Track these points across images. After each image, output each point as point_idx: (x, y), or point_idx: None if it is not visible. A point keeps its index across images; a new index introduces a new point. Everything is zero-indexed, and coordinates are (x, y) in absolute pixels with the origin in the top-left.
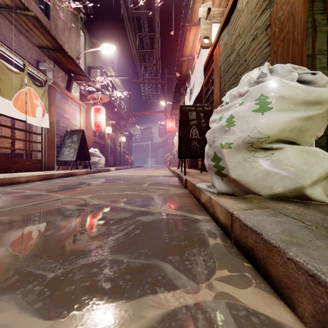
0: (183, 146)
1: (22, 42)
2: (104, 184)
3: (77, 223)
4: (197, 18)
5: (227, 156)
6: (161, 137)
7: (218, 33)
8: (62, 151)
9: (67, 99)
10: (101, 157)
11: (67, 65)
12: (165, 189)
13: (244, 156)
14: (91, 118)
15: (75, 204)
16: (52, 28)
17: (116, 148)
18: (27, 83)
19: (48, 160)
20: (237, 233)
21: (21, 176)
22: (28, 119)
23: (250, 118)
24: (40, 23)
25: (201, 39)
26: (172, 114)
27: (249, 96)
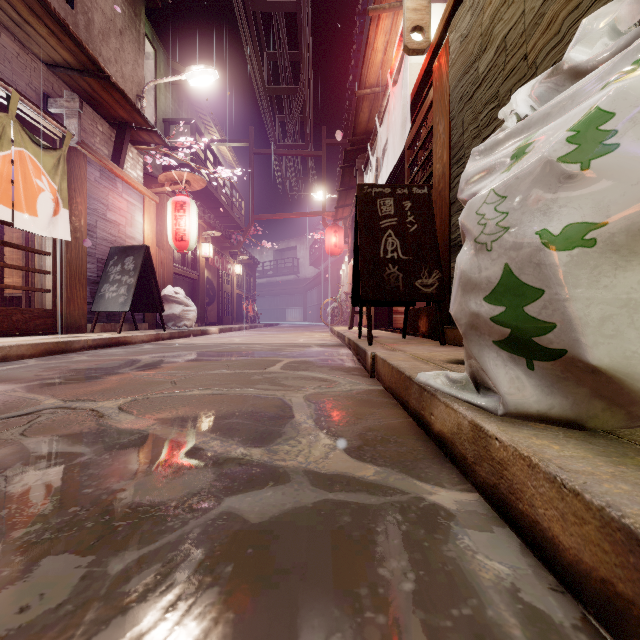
0: (364, 276)
1: (8, 49)
2: (180, 366)
3: None
4: None
5: (571, 277)
6: (314, 267)
7: (445, 14)
8: (101, 293)
9: (114, 181)
10: (188, 305)
11: (114, 109)
12: (324, 379)
13: None
14: (168, 223)
15: (59, 433)
16: (80, 28)
17: (222, 287)
18: (15, 139)
19: (70, 311)
20: None
21: None
22: (19, 218)
23: None
24: (44, 4)
25: (406, 33)
26: (337, 218)
27: None
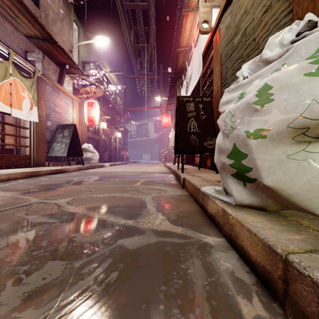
0: (180, 140)
1: (8, 30)
2: (92, 183)
3: (24, 254)
4: (195, 3)
5: (257, 150)
6: (156, 133)
7: (218, 15)
8: (52, 147)
9: (58, 93)
10: (94, 153)
11: (59, 57)
12: (160, 189)
13: (287, 150)
14: (85, 113)
15: (42, 214)
16: (42, 18)
17: (111, 143)
18: (12, 73)
19: (38, 156)
20: (307, 308)
21: (0, 174)
22: (14, 111)
23: (303, 86)
24: (26, 8)
25: (200, 23)
26: (167, 109)
27: (296, 54)
